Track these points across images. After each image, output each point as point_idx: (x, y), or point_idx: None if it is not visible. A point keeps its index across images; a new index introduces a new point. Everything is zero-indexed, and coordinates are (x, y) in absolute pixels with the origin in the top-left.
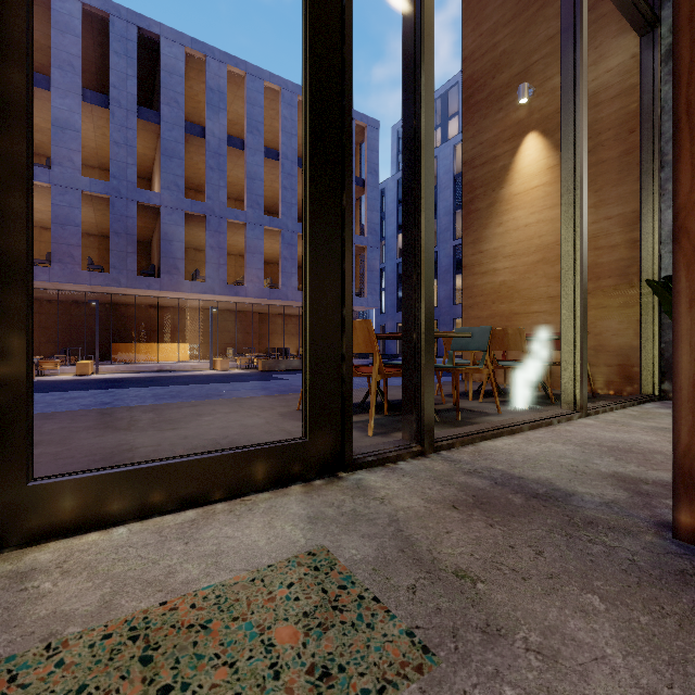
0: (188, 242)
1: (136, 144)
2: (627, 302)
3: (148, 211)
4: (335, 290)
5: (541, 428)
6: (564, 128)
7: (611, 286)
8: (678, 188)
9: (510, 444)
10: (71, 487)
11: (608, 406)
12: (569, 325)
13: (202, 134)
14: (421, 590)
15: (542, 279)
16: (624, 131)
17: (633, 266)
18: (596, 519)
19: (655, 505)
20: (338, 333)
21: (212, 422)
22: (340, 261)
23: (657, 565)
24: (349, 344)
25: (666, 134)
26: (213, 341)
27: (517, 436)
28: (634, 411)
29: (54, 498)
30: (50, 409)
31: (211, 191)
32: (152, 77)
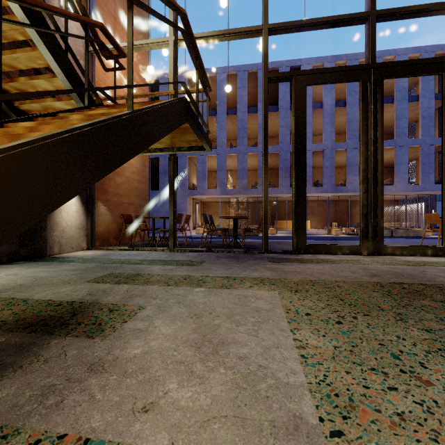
0: None
1: (289, 124)
2: None
3: None
4: None
5: None
6: None
7: None
8: None
9: None
10: (389, 247)
11: None
12: None
13: (321, 106)
14: None
15: None
16: None
17: None
18: None
19: None
20: None
21: None
22: None
23: None
24: None
25: None
26: (321, 219)
27: None
28: None
29: (387, 249)
30: None
31: (326, 136)
32: None
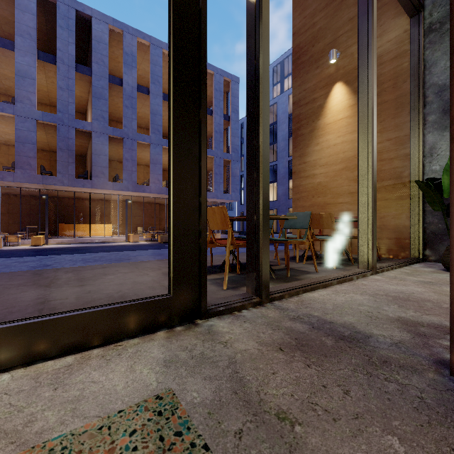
0: (111, 156)
1: (74, 89)
2: (401, 196)
3: (83, 134)
4: (193, 182)
5: (345, 282)
6: (360, 75)
7: (391, 185)
8: (453, 99)
9: (324, 295)
10: None
11: (390, 266)
12: (364, 211)
13: (120, 83)
14: (247, 435)
15: (345, 181)
16: (400, 82)
17: (405, 172)
18: (389, 358)
19: (431, 345)
20: (196, 215)
21: (112, 280)
22: (197, 160)
23: (441, 402)
24: (204, 223)
25: (427, 83)
26: (128, 222)
27: (329, 288)
28: (407, 269)
29: None
30: (6, 270)
31: (126, 122)
32: (86, 44)
